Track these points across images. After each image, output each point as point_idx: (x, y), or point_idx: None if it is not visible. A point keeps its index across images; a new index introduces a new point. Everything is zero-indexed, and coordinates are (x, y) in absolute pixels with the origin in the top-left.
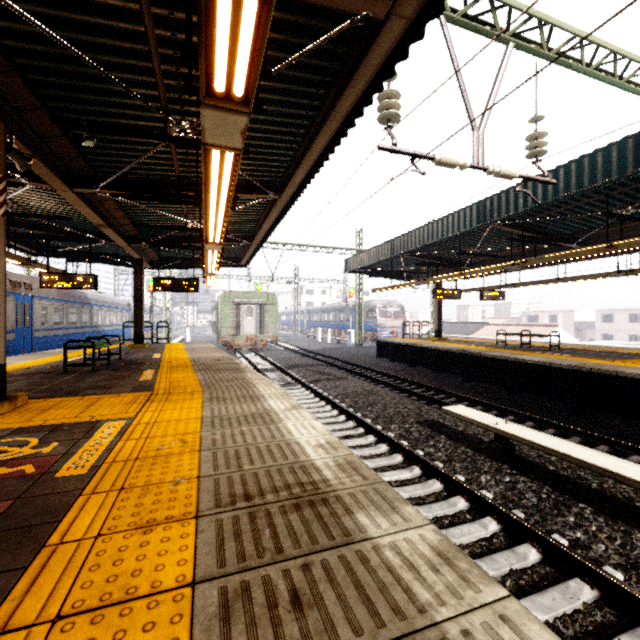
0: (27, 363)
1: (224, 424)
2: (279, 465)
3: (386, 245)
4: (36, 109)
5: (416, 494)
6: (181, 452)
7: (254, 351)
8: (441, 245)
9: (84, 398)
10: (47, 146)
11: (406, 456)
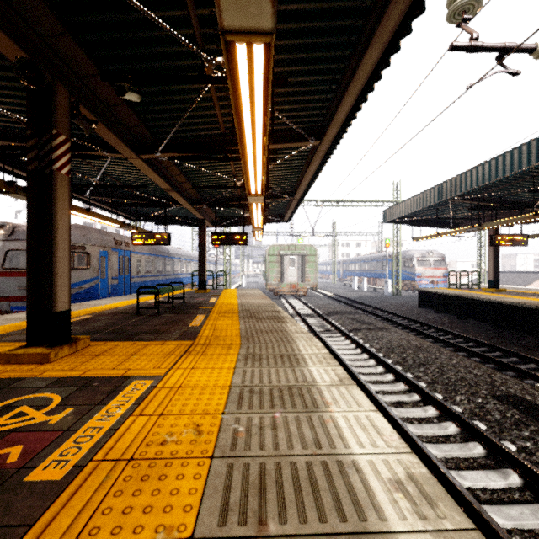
0: (119, 303)
1: (253, 402)
2: (330, 535)
3: (432, 191)
4: (95, 75)
5: (525, 525)
6: (188, 455)
7: (296, 297)
8: (504, 184)
9: (134, 344)
10: (114, 116)
11: (490, 449)
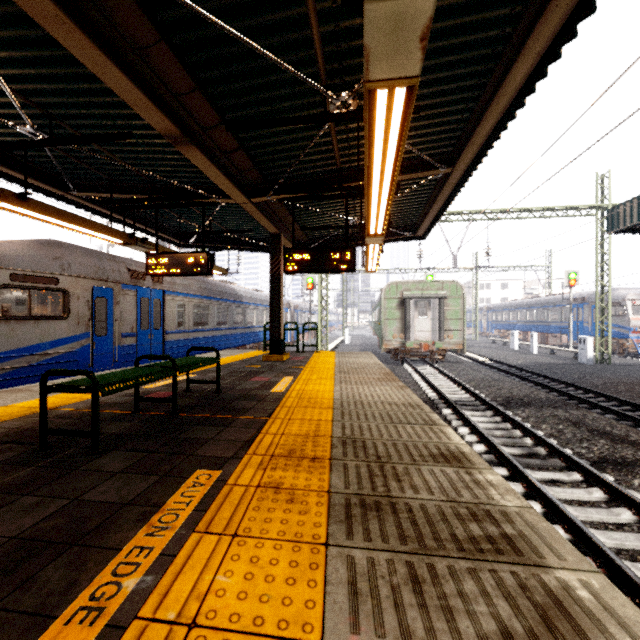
0: None
1: None
2: None
3: None
4: None
5: None
6: None
7: (428, 362)
8: None
9: None
10: None
11: None
